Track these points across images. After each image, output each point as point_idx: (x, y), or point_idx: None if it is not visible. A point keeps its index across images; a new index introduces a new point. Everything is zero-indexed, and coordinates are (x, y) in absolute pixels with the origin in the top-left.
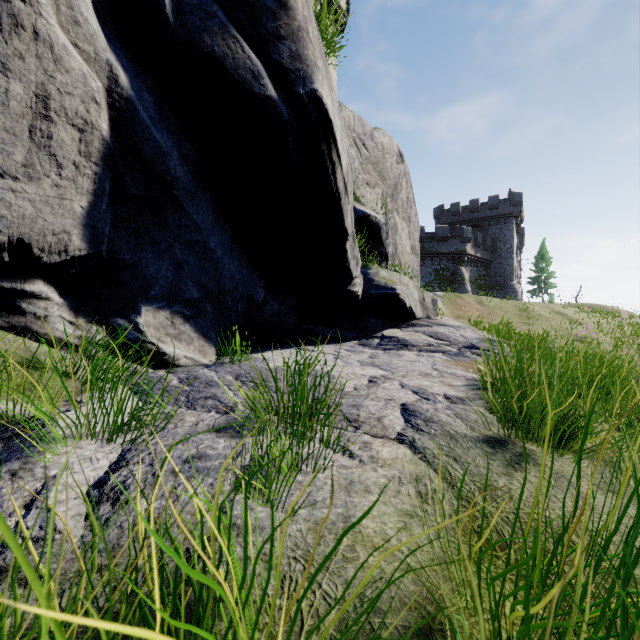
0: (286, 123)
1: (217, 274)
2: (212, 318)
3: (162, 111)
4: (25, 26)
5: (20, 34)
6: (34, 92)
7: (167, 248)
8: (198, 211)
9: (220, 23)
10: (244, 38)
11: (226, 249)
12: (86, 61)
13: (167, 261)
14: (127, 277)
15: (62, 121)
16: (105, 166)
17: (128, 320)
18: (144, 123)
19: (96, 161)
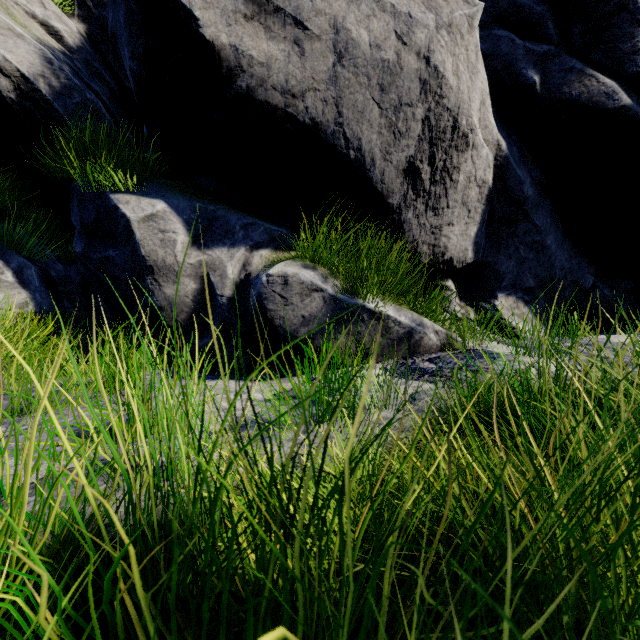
0: (639, 120)
1: (549, 266)
2: (542, 303)
3: (521, 153)
4: (469, 145)
5: (467, 150)
6: (466, 176)
7: (514, 250)
8: (540, 217)
9: (577, 72)
10: (597, 70)
11: (558, 243)
12: (487, 146)
13: (513, 260)
14: (488, 274)
15: (473, 186)
16: (487, 204)
17: (488, 303)
18: (512, 168)
19: (483, 202)
